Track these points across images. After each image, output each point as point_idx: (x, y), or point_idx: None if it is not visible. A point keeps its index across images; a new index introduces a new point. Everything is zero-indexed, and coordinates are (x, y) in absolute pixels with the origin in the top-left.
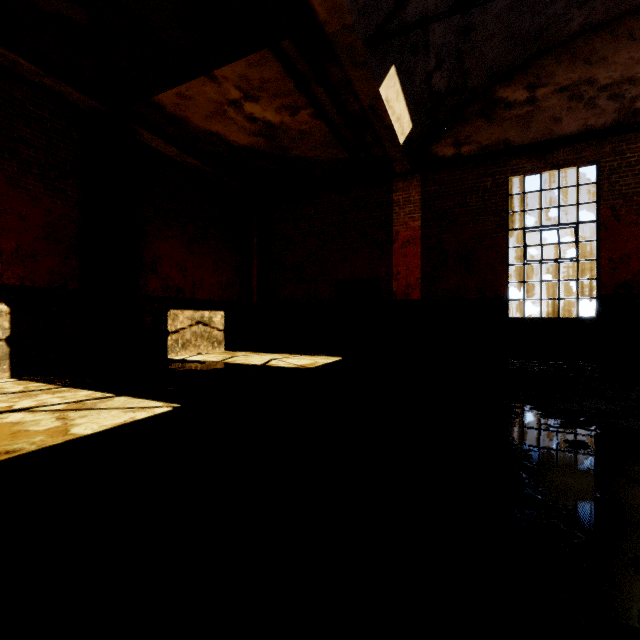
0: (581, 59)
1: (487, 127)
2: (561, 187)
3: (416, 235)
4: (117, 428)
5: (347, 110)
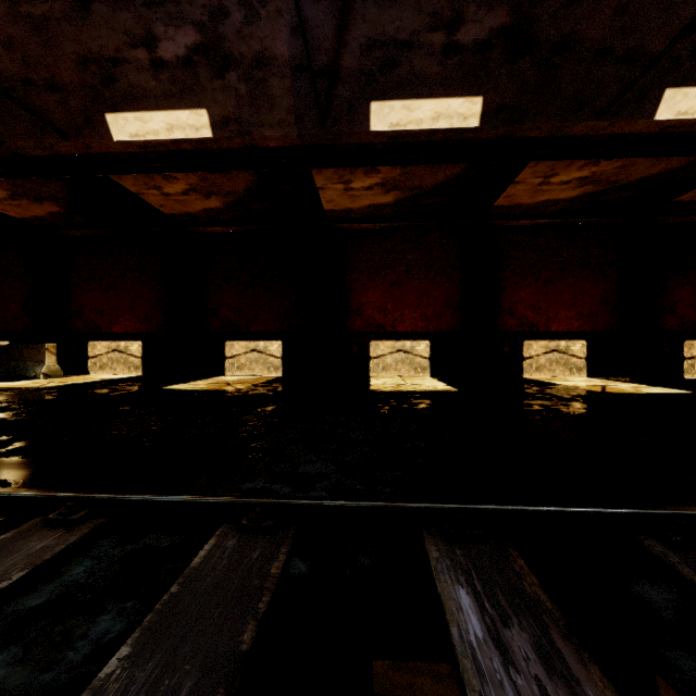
0: None
1: None
2: None
3: None
4: (663, 393)
5: None
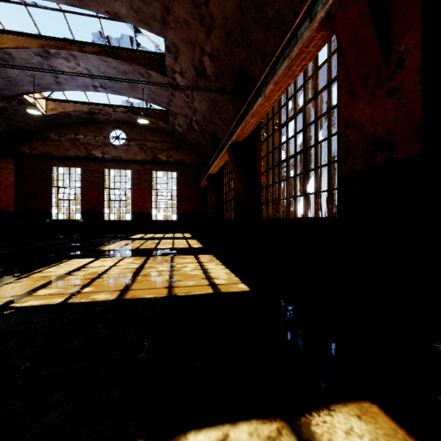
0: (76, 132)
1: (43, 146)
2: (70, 174)
3: (12, 183)
4: None
5: None
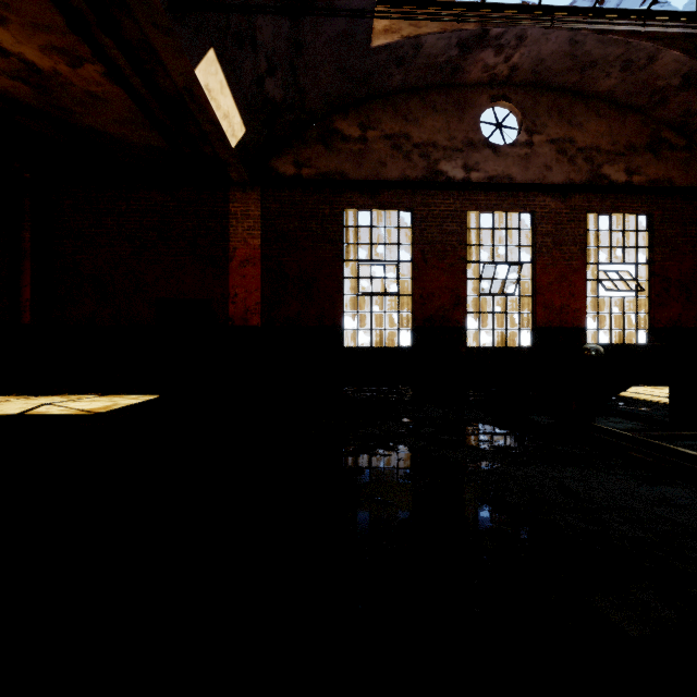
0: (401, 114)
1: (326, 154)
2: (386, 226)
3: (256, 254)
4: None
5: (157, 85)
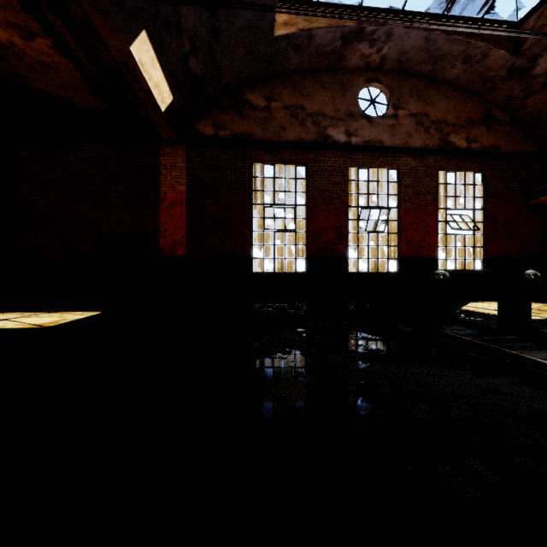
0: (297, 90)
1: (238, 119)
2: (286, 178)
3: (182, 198)
4: None
5: (99, 58)
